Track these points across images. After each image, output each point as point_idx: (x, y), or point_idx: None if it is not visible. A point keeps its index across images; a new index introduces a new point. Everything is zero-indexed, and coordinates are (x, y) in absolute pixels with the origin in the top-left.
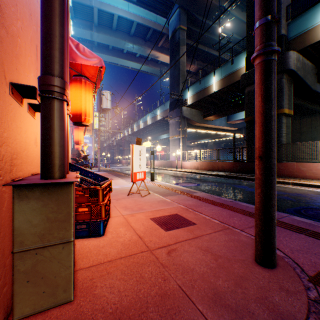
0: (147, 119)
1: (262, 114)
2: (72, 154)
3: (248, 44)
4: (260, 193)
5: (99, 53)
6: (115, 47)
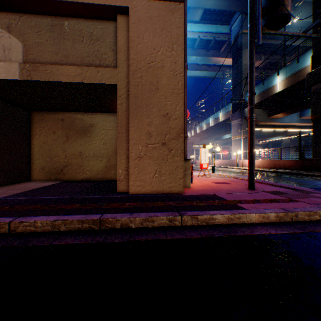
0: (209, 121)
1: (249, 138)
2: None
3: (314, 43)
4: (248, 165)
5: None
6: None
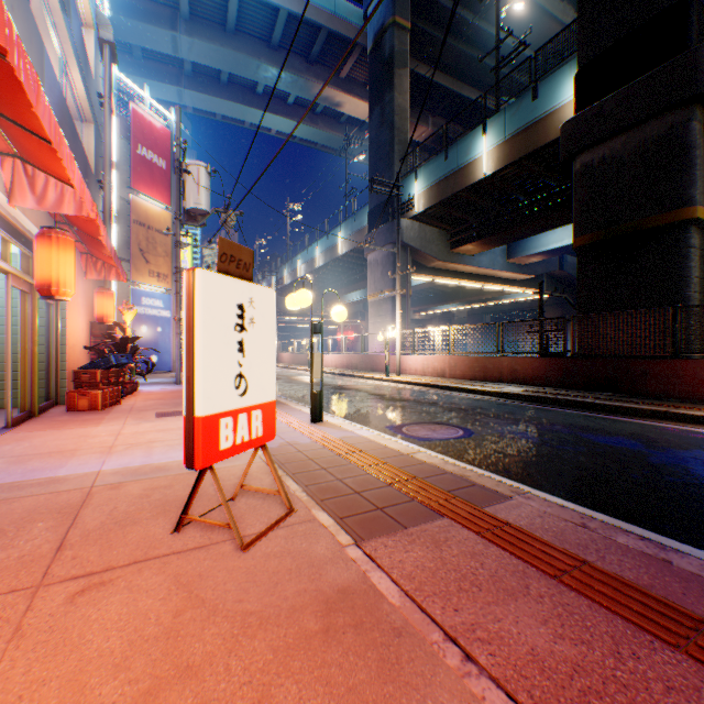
0: (315, 254)
1: None
2: (92, 335)
3: (585, 38)
4: None
5: (197, 92)
6: (235, 79)
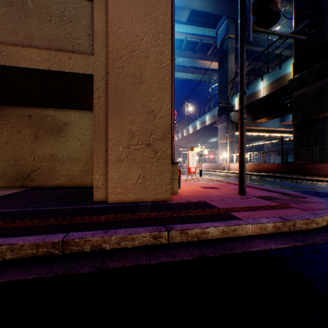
0: (196, 124)
1: (239, 141)
2: None
3: (295, 51)
4: (239, 169)
5: None
6: None
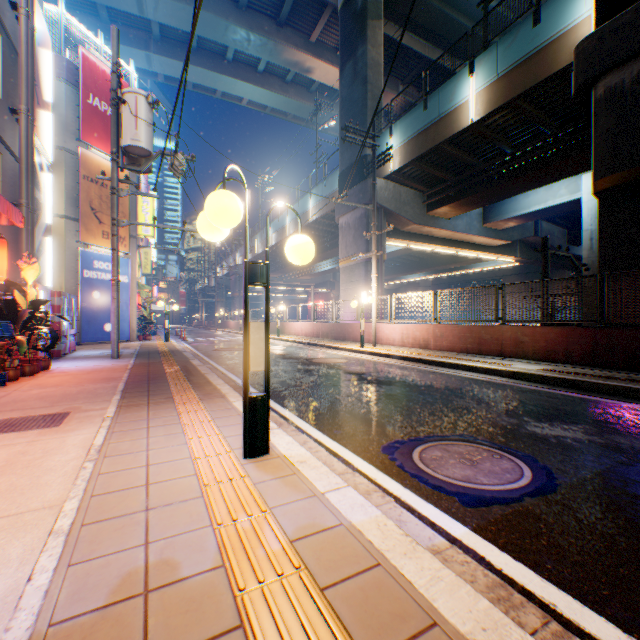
0: (285, 222)
1: None
2: None
3: None
4: None
5: (166, 57)
6: (204, 44)
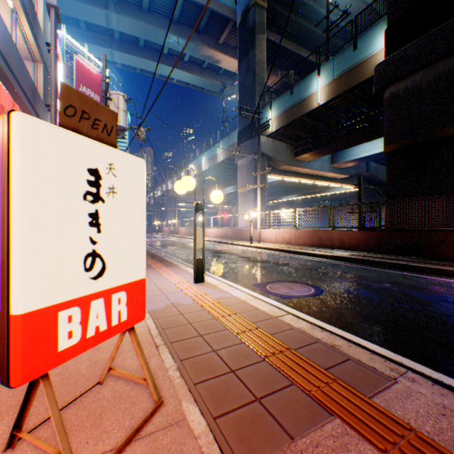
0: (202, 161)
1: None
2: None
3: (392, 3)
4: None
5: (123, 53)
6: (149, 44)
